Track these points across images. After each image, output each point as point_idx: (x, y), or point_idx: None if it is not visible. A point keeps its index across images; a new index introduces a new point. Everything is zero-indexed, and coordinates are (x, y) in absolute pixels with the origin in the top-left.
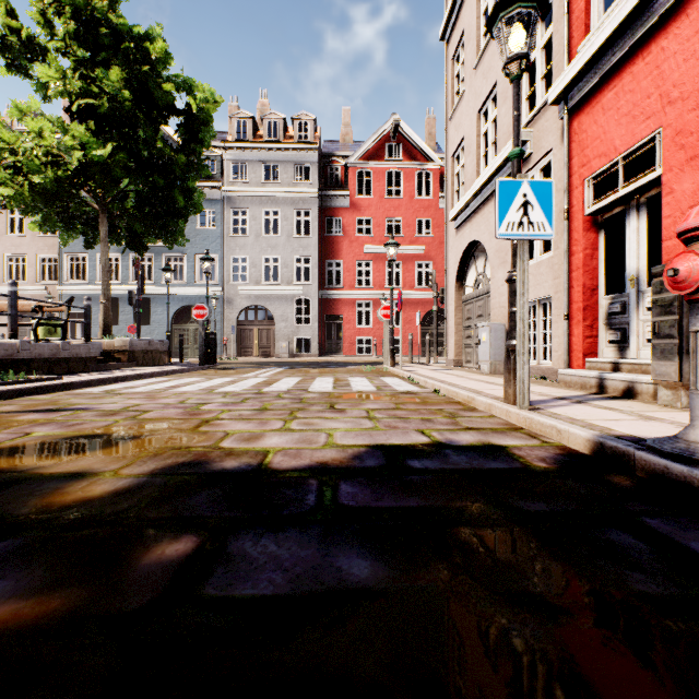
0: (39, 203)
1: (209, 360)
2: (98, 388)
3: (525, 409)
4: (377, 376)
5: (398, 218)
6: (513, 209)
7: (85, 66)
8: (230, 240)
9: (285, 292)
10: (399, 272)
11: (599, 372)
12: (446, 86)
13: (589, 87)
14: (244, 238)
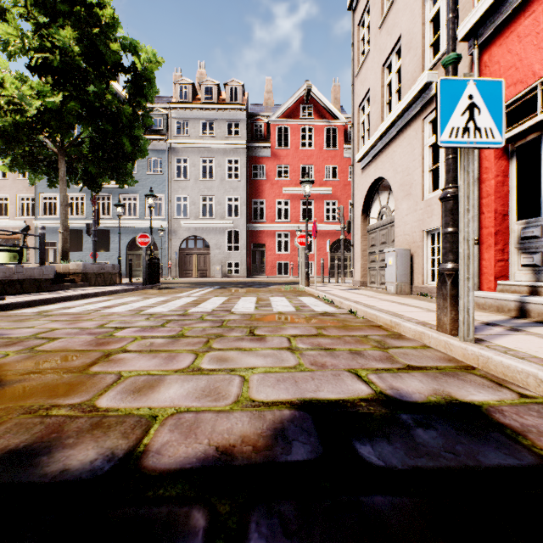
0: (1, 145)
1: (152, 281)
2: (36, 308)
3: (470, 341)
4: (295, 295)
5: (310, 166)
6: (458, 112)
7: (44, 28)
8: (174, 183)
9: (219, 225)
10: (310, 210)
11: (519, 296)
12: (352, 48)
13: (503, 18)
14: (185, 181)
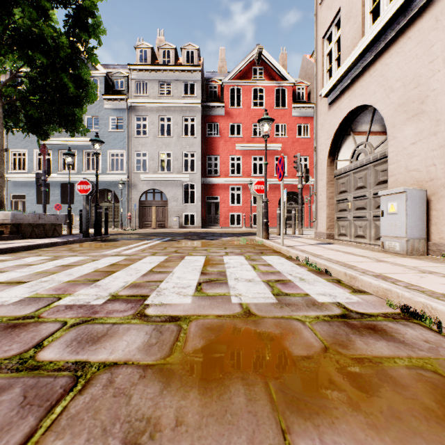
0: None
1: (98, 232)
2: None
3: None
4: (256, 253)
5: None
6: None
7: None
8: (134, 140)
9: (176, 179)
10: (260, 167)
11: None
12: None
13: None
14: (144, 138)
